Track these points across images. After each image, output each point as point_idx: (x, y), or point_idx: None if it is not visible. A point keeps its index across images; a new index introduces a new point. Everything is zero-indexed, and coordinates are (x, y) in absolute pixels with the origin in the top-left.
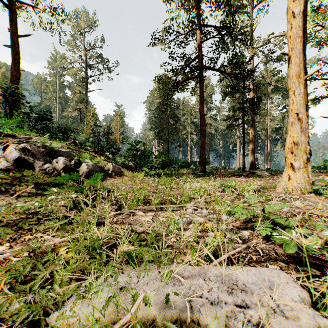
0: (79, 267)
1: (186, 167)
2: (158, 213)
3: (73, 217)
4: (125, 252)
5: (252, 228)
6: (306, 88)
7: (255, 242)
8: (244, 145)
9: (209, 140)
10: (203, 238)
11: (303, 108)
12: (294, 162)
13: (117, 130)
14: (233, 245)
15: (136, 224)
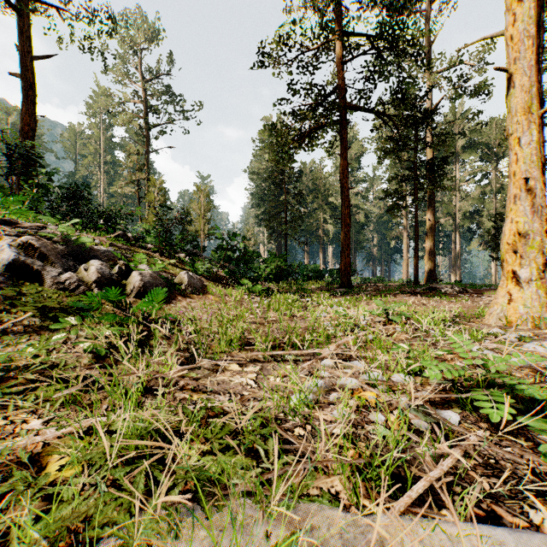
0: (74, 516)
1: (317, 278)
2: (268, 368)
3: (96, 377)
4: (193, 465)
5: (462, 405)
6: (541, 133)
7: (477, 440)
8: (417, 241)
9: (356, 233)
10: (362, 428)
11: (537, 169)
12: (519, 269)
13: (199, 216)
14: (432, 450)
15: (222, 391)
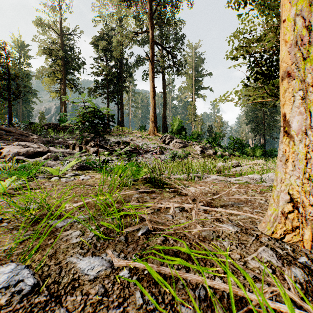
0: None
1: None
2: None
3: None
4: None
5: None
6: None
7: None
8: None
9: None
10: None
11: None
12: None
13: (217, 129)
14: None
15: None
